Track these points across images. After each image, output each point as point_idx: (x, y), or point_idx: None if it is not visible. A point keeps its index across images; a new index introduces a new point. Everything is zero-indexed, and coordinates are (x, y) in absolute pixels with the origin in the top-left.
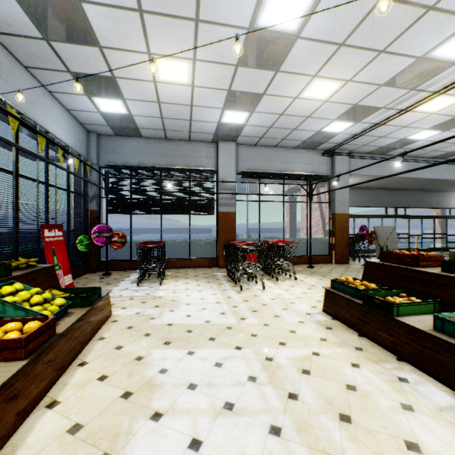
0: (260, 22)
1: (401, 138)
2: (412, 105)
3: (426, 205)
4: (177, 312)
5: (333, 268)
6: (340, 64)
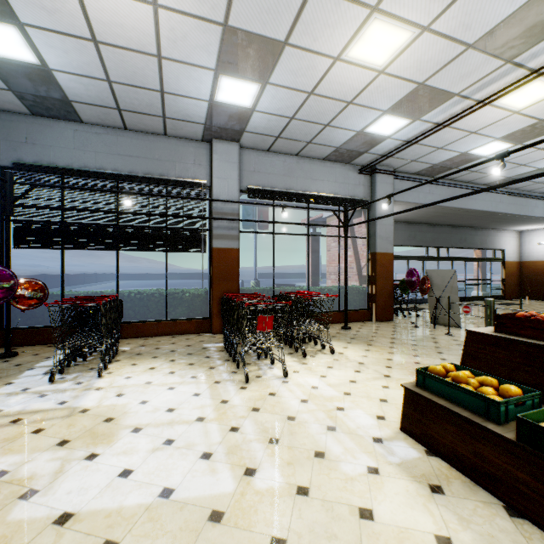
0: None
1: (462, 152)
2: (501, 90)
3: (471, 244)
4: (102, 461)
5: (376, 328)
6: None
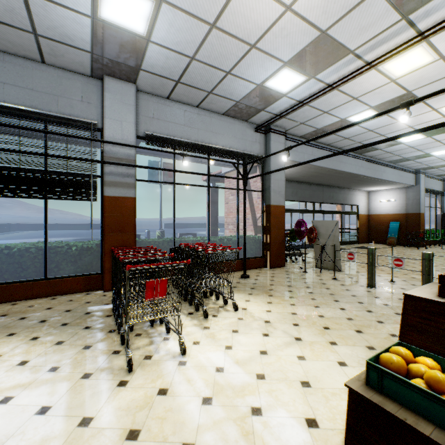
0: None
1: (342, 118)
2: (392, 50)
3: (336, 201)
4: None
5: (272, 275)
6: None
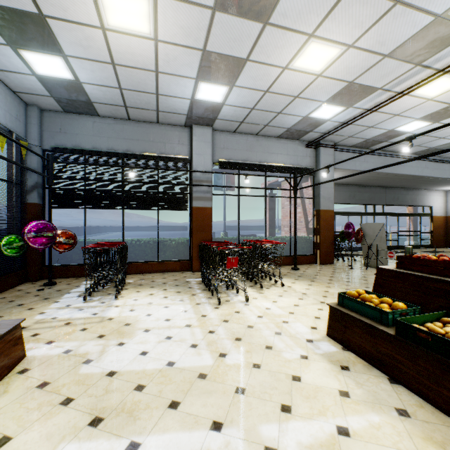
0: None
1: (389, 129)
2: (414, 85)
3: (402, 202)
4: (128, 346)
5: (319, 269)
6: (344, 18)
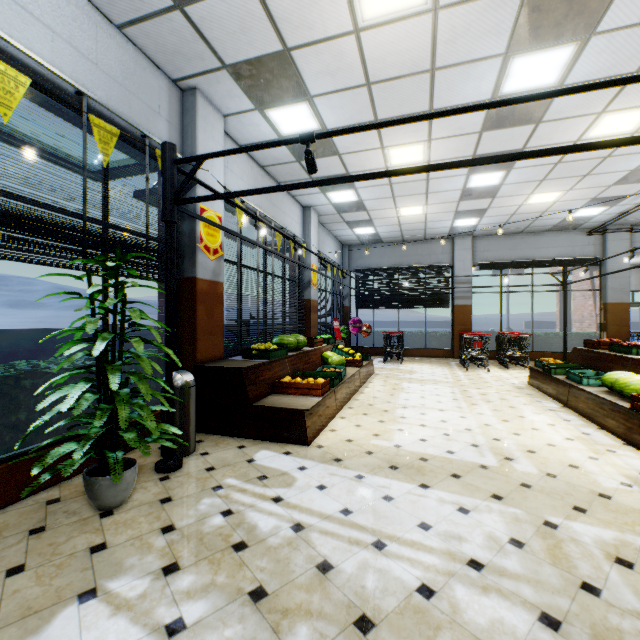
0: (470, 186)
1: None
2: None
3: None
4: (414, 375)
5: None
6: (550, 186)
